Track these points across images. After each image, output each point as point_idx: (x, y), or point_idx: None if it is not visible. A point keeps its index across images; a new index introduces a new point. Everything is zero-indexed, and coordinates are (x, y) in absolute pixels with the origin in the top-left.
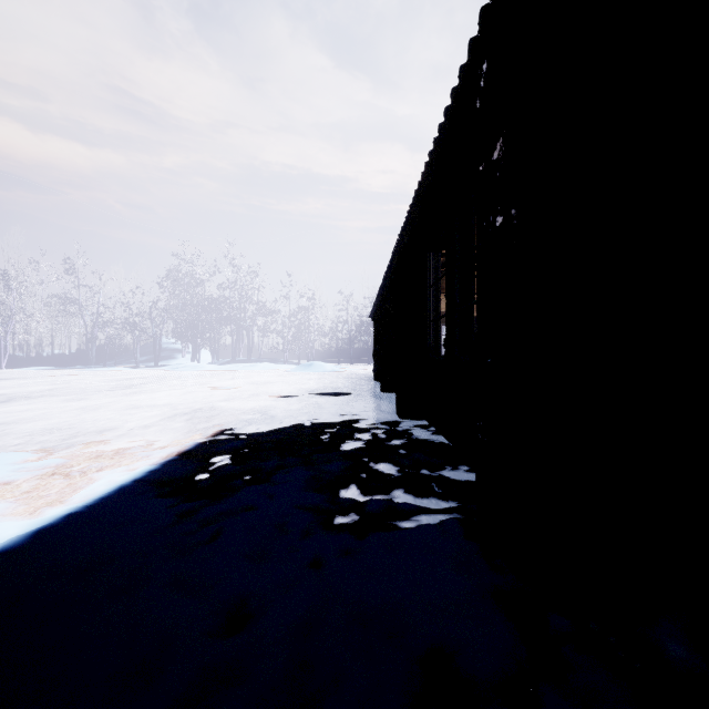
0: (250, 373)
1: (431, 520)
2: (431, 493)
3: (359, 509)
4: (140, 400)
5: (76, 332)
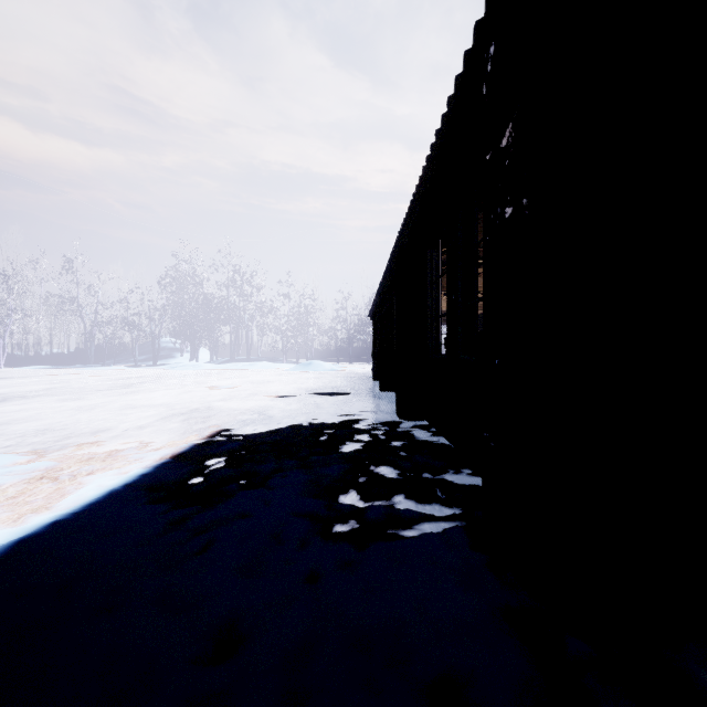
0: (249, 373)
1: (434, 528)
2: (434, 499)
3: (359, 516)
4: (136, 400)
5: (75, 331)
